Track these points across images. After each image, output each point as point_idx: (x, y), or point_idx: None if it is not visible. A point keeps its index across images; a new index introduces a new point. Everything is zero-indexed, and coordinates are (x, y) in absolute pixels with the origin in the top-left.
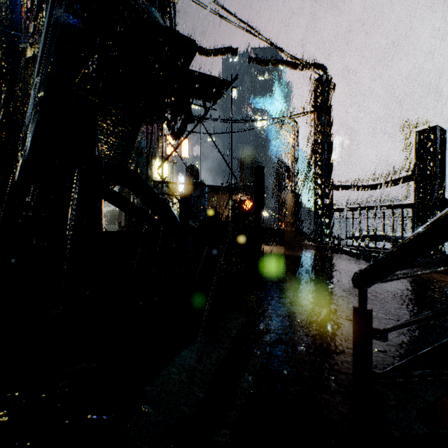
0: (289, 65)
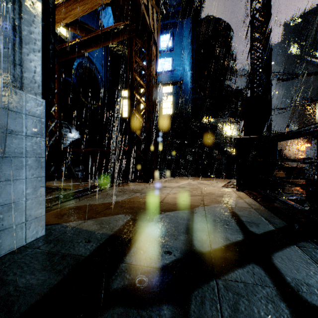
0: (305, 76)
